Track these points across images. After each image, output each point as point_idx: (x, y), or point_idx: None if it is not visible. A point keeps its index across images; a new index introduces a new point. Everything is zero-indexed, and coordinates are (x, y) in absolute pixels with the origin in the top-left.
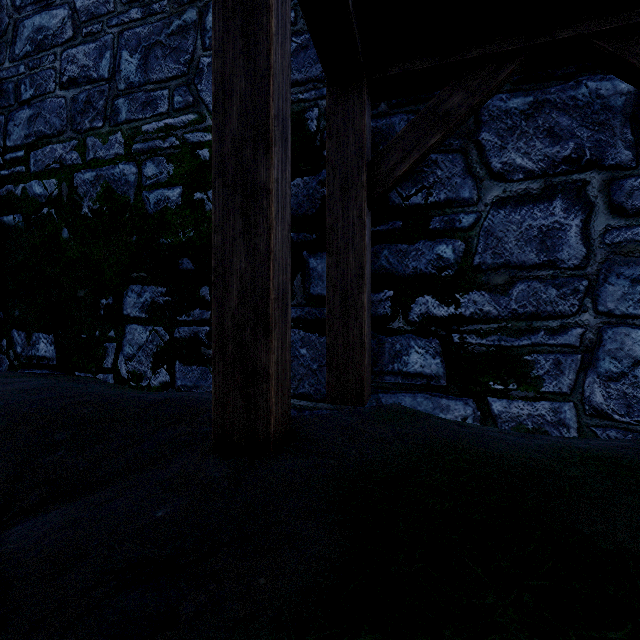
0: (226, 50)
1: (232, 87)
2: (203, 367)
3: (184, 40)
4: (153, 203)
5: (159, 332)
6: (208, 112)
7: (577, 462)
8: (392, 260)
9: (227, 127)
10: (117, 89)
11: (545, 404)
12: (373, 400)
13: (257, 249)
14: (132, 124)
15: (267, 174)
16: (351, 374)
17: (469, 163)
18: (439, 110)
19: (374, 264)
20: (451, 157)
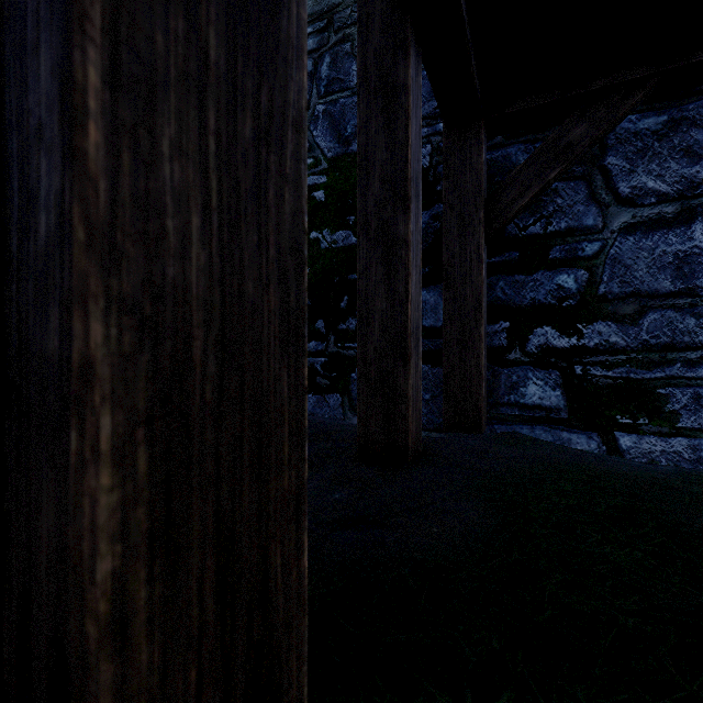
0: (369, 126)
1: (374, 157)
2: (318, 395)
3: None
4: None
5: None
6: (323, 156)
7: (702, 483)
8: (508, 291)
9: (370, 190)
10: None
11: (682, 440)
12: (488, 431)
13: (396, 292)
14: None
15: (405, 229)
16: (468, 403)
17: (593, 189)
18: (560, 143)
19: (489, 296)
20: (573, 184)
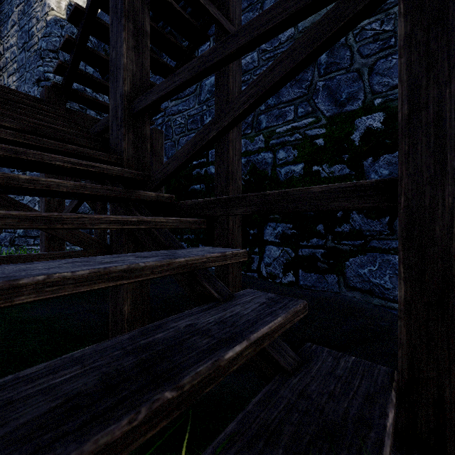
0: None
1: None
2: (319, 275)
3: (305, 74)
4: (283, 174)
5: (287, 251)
6: (323, 115)
7: None
8: None
9: None
10: (260, 110)
11: None
12: None
13: None
14: (269, 129)
15: None
16: None
17: None
18: None
19: None
20: None
